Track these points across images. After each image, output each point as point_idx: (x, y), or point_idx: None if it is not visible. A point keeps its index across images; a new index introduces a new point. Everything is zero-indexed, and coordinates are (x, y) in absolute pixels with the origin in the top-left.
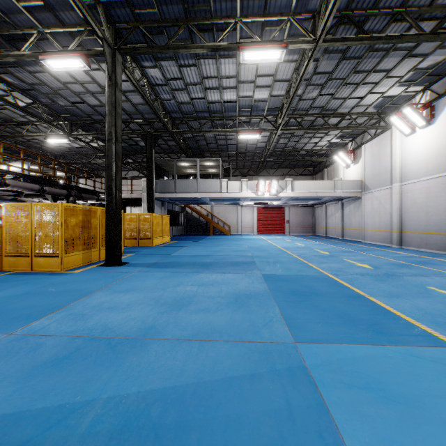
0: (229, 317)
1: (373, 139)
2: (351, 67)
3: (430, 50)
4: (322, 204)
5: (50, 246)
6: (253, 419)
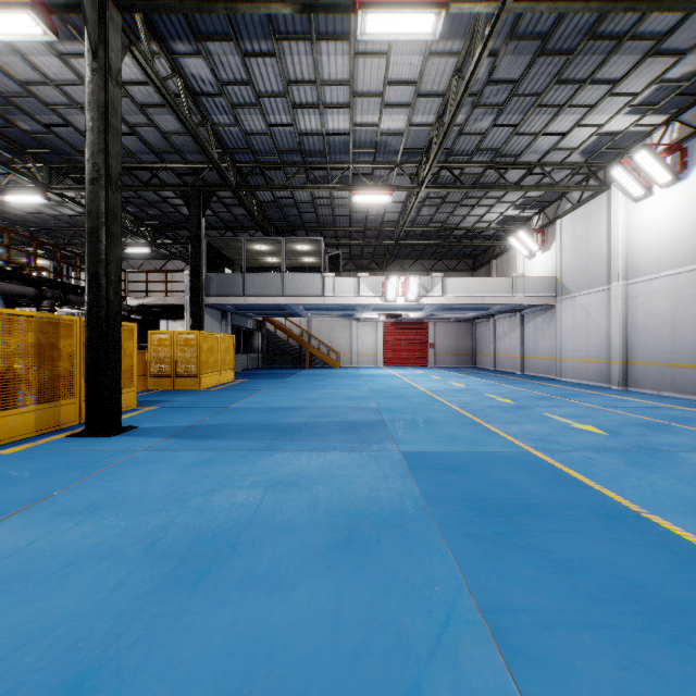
0: (331, 610)
1: (577, 209)
2: (553, 71)
3: (691, 43)
4: (488, 318)
5: None
6: None
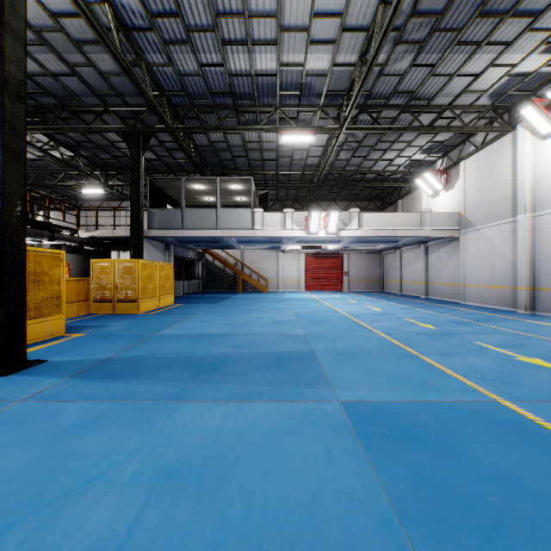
0: None
1: (480, 151)
2: (477, 2)
3: None
4: (395, 249)
5: None
6: None
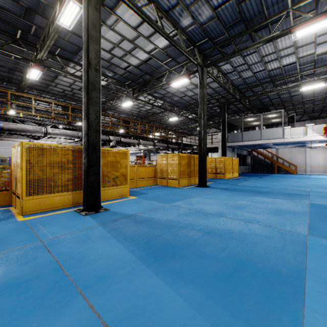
0: (267, 217)
1: None
2: None
3: None
4: None
5: (174, 174)
6: (262, 245)
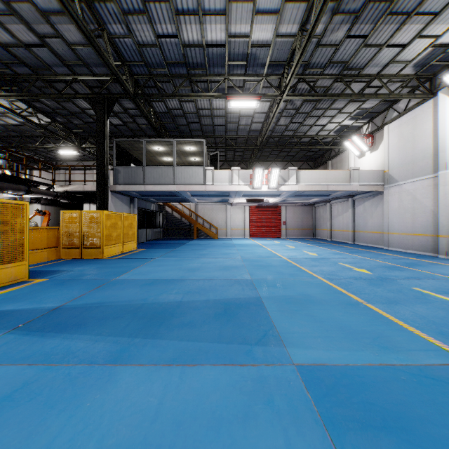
0: None
1: (403, 116)
2: None
3: None
4: (325, 202)
5: None
6: None
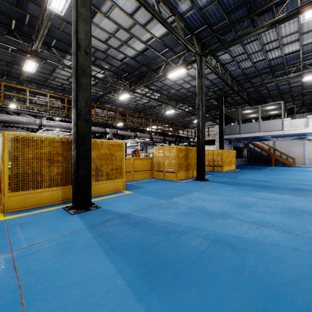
0: (281, 219)
1: None
2: None
3: None
4: None
5: (171, 167)
6: (289, 262)
